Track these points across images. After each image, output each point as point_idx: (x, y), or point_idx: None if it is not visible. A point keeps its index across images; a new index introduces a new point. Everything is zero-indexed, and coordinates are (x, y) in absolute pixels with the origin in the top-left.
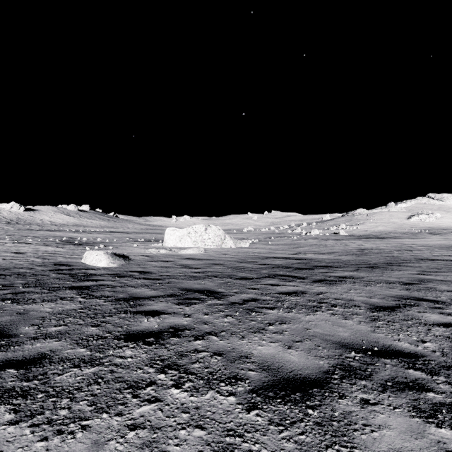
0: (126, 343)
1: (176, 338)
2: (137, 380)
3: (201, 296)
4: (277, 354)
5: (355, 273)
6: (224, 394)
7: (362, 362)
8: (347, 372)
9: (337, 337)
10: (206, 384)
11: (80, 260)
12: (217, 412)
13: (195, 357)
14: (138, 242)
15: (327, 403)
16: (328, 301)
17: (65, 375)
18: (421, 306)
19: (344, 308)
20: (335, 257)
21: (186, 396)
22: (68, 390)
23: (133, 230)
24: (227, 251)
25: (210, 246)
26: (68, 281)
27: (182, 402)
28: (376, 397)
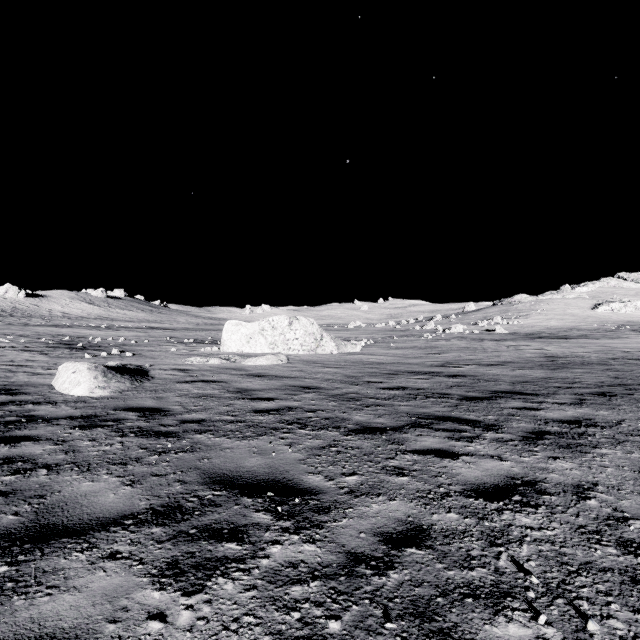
0: None
1: None
2: None
3: (255, 514)
4: None
5: (588, 411)
6: None
7: None
8: None
9: None
10: None
11: (51, 380)
12: None
13: None
14: (181, 344)
15: None
16: (639, 534)
17: None
18: None
19: None
20: (514, 371)
21: None
22: None
23: (184, 326)
24: (326, 360)
25: (298, 352)
26: None
27: None
28: None
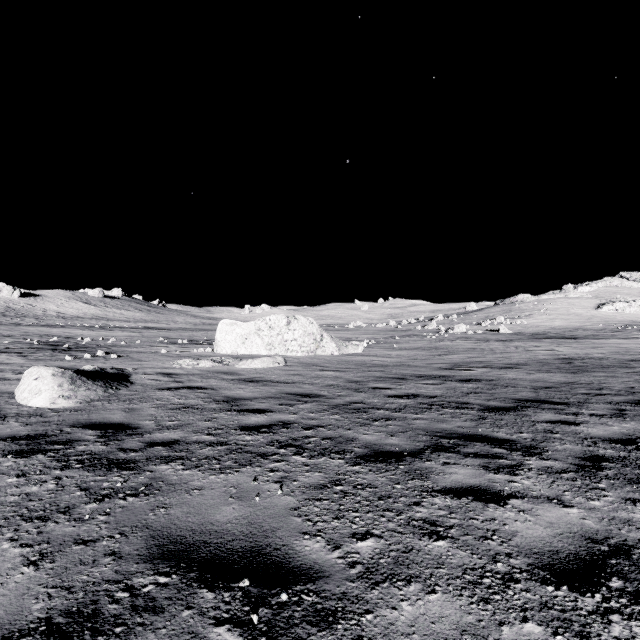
0: None
1: None
2: None
3: (214, 631)
4: None
5: (637, 426)
6: None
7: None
8: None
9: None
10: None
11: (16, 387)
12: None
13: None
14: (174, 345)
15: None
16: None
17: None
18: None
19: None
20: (531, 375)
21: None
22: None
23: (181, 326)
24: (327, 363)
25: (297, 353)
26: None
27: None
28: None
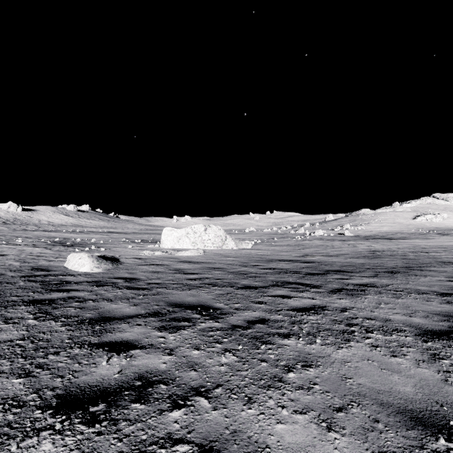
0: (52, 419)
1: (140, 404)
2: None
3: (193, 315)
4: (313, 448)
5: (376, 280)
6: None
7: None
8: None
9: (398, 396)
10: None
11: (63, 264)
12: None
13: None
14: (134, 243)
15: None
16: (358, 322)
17: None
18: None
19: (384, 334)
20: (346, 260)
21: None
22: None
23: (132, 230)
24: (228, 253)
25: (210, 248)
26: (32, 292)
27: None
28: None
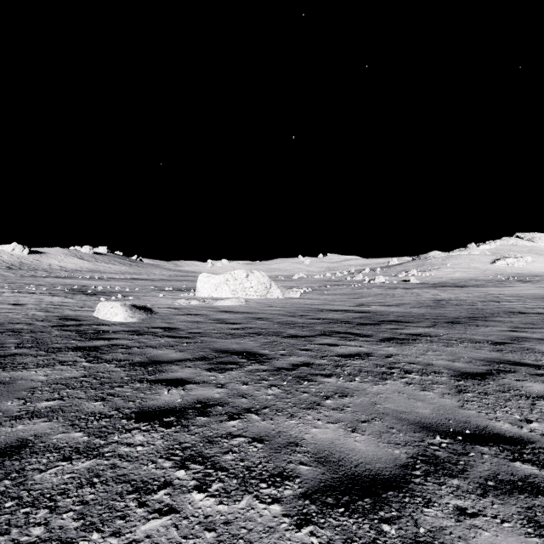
0: (137, 424)
1: (203, 417)
2: (146, 479)
3: (239, 359)
4: (338, 440)
5: (432, 330)
6: (266, 500)
7: (451, 451)
8: (433, 466)
9: (416, 415)
10: (241, 485)
11: (91, 314)
12: (254, 530)
13: (228, 445)
14: (164, 291)
15: (408, 514)
16: (400, 366)
17: (48, 472)
18: (519, 373)
19: (421, 375)
20: (405, 310)
21: (212, 504)
22: (50, 495)
23: (159, 277)
24: (273, 303)
25: (253, 297)
26: (73, 340)
27: (206, 513)
28: (475, 504)
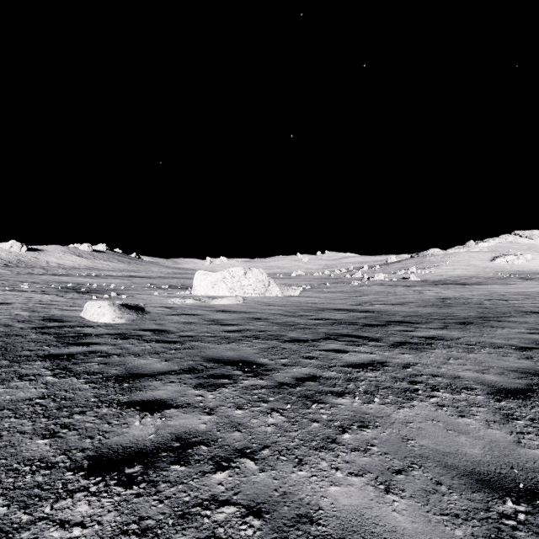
0: (85, 481)
1: (180, 466)
2: None
3: (234, 371)
4: (369, 510)
5: (445, 332)
6: None
7: (537, 531)
8: None
9: (464, 458)
10: None
11: (79, 314)
12: None
13: (210, 522)
14: (160, 289)
15: None
16: (423, 379)
17: None
18: None
19: (451, 393)
20: (410, 309)
21: None
22: None
23: (157, 274)
24: (272, 301)
25: (251, 295)
26: (47, 346)
27: None
28: None
